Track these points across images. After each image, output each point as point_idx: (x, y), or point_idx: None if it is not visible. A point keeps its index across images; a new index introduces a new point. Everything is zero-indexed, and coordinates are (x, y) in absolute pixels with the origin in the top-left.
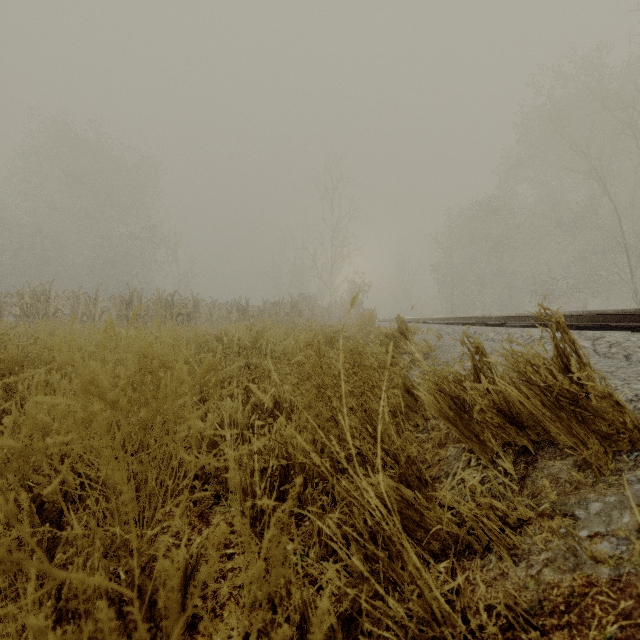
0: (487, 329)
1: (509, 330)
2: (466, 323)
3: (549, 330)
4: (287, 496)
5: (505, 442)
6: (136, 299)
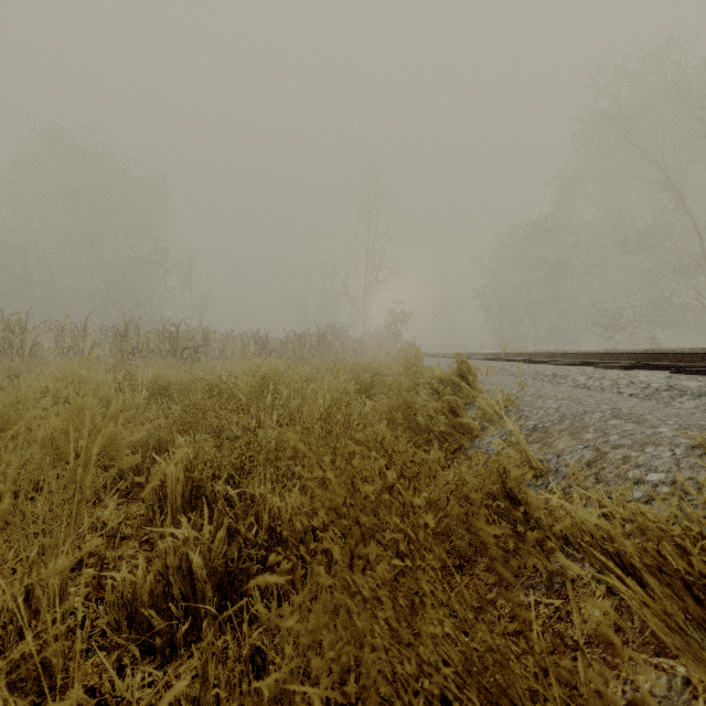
0: (571, 370)
1: (607, 373)
2: (534, 361)
3: (671, 375)
4: None
5: None
6: (133, 330)
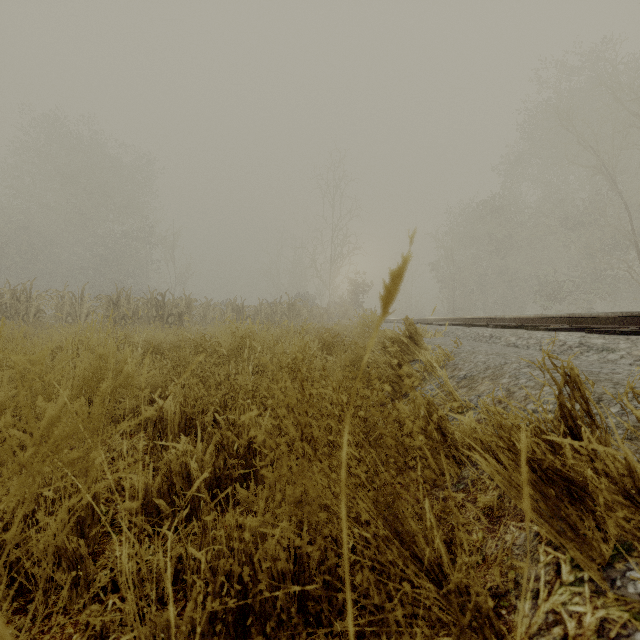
0: (505, 332)
1: (534, 334)
2: (477, 325)
3: (585, 334)
4: (249, 630)
5: (619, 538)
6: (124, 299)
